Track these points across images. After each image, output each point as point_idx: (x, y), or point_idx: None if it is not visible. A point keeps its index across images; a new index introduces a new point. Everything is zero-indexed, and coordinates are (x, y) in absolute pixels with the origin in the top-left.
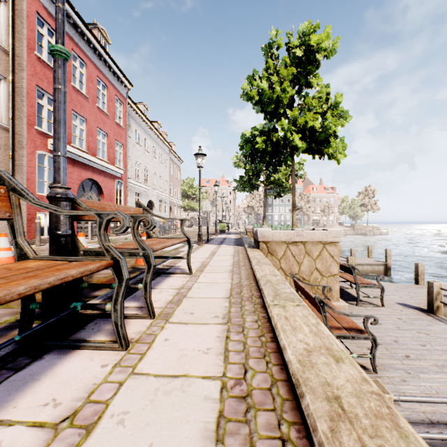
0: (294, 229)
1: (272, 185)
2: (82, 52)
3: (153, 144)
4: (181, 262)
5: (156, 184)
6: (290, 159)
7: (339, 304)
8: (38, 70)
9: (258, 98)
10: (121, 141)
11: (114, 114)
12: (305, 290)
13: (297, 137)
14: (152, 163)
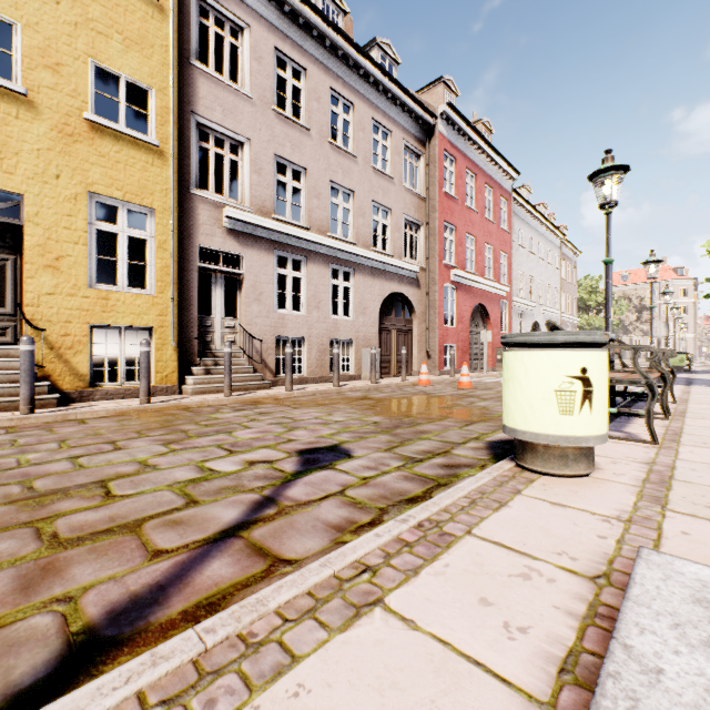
0: None
1: None
2: (473, 164)
3: (538, 241)
4: None
5: (541, 297)
6: None
7: None
8: (444, 206)
9: None
10: (505, 250)
11: (499, 220)
12: None
13: None
14: (537, 267)
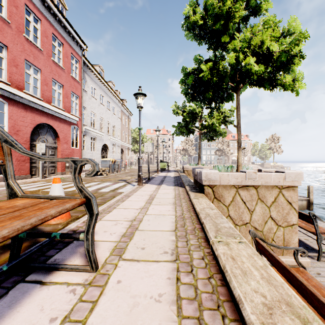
0: (244, 171)
1: (206, 130)
2: (36, 9)
3: (107, 99)
4: (102, 219)
5: (109, 131)
6: (232, 97)
7: (300, 261)
8: None
9: (202, 22)
10: (76, 93)
11: (70, 69)
12: (293, 275)
13: (252, 59)
14: (106, 114)
